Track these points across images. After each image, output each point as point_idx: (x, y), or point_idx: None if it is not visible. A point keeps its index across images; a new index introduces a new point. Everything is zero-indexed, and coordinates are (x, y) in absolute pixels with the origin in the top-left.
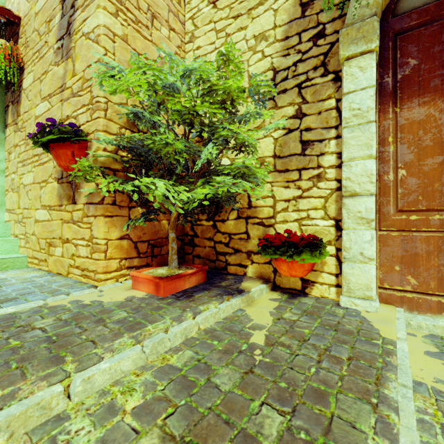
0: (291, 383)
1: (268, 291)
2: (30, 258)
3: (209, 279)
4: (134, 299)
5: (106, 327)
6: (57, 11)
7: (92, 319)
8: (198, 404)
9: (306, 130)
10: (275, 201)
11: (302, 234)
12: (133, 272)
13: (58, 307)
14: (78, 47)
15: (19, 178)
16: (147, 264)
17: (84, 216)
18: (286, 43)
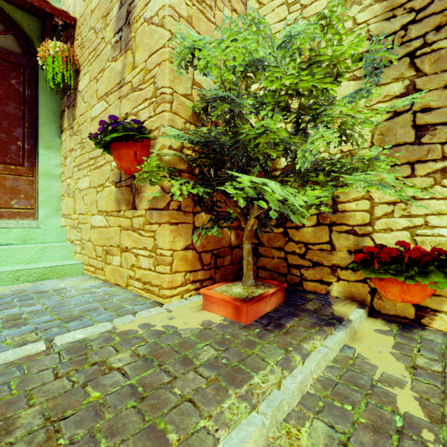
0: None
1: (365, 317)
2: (85, 265)
3: (288, 299)
4: (213, 326)
5: (199, 375)
6: (115, 2)
7: (176, 357)
8: None
9: (423, 111)
10: (372, 204)
11: (417, 246)
12: (204, 290)
13: (129, 334)
14: (138, 36)
15: (75, 183)
16: (210, 277)
17: (146, 223)
18: (391, 2)
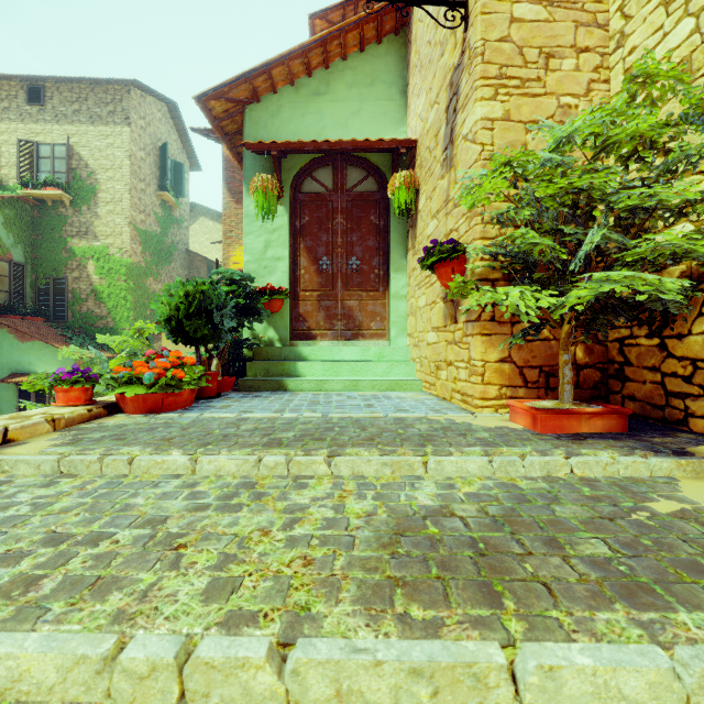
0: (663, 546)
1: None
2: (423, 382)
3: (635, 431)
4: (505, 428)
5: (464, 439)
6: (443, 121)
7: (456, 432)
8: (522, 510)
9: None
10: None
11: None
12: (510, 400)
13: (434, 420)
14: (458, 153)
15: (416, 302)
16: (538, 398)
17: (463, 335)
18: None
